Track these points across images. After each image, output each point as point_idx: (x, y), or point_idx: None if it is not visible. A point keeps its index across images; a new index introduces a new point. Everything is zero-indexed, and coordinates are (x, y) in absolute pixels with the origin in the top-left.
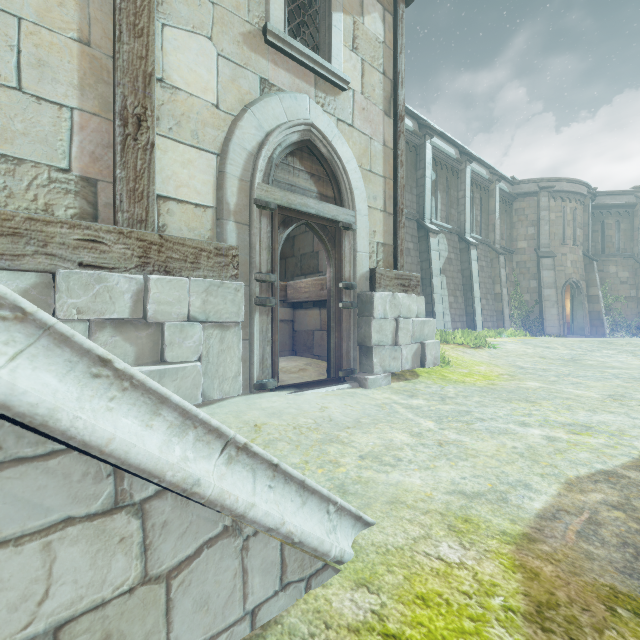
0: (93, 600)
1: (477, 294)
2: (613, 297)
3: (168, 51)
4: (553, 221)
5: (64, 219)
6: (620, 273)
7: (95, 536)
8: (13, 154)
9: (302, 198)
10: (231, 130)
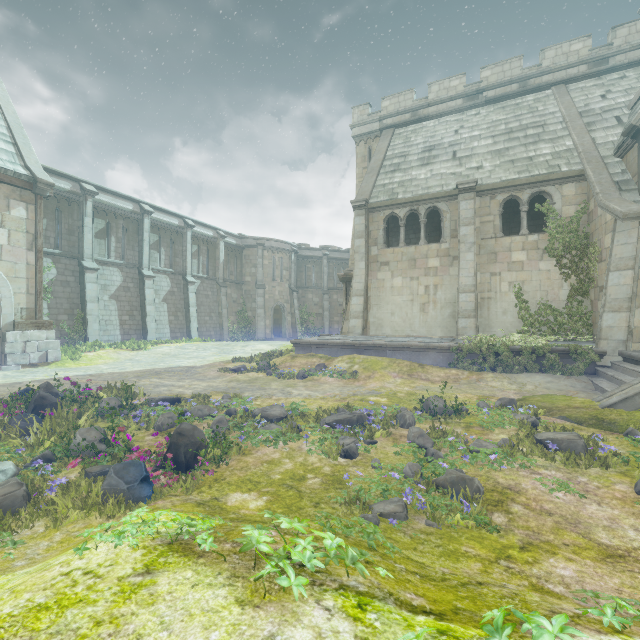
0: None
1: (194, 314)
2: (309, 313)
3: None
4: (267, 265)
5: None
6: (314, 299)
7: None
8: None
9: None
10: None
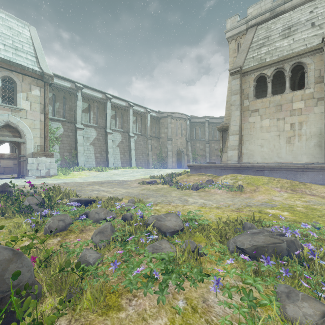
0: None
1: (133, 154)
2: (197, 155)
3: None
4: (173, 127)
5: None
6: (200, 146)
7: None
8: None
9: (4, 137)
10: None
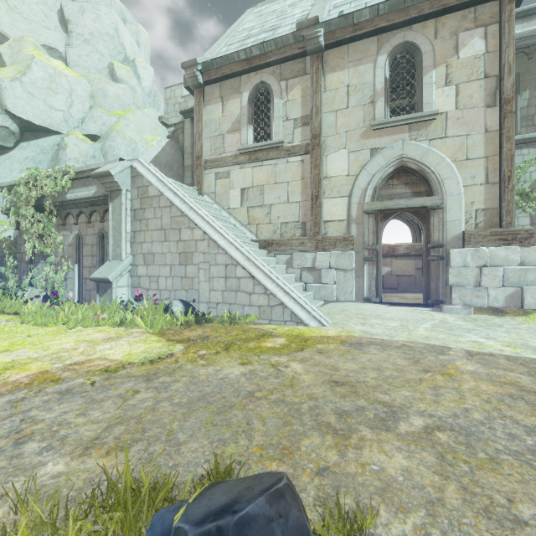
0: (263, 305)
1: None
2: None
3: (328, 164)
4: None
5: (295, 238)
6: None
7: (263, 296)
8: (287, 221)
9: (395, 201)
10: (354, 183)
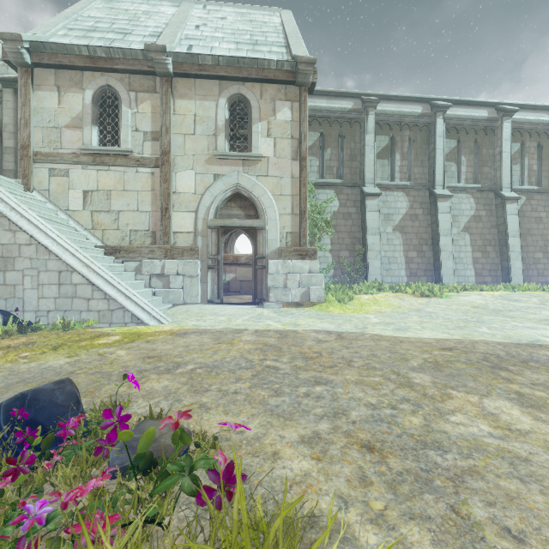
0: (103, 309)
1: (516, 248)
2: None
3: (177, 181)
4: None
5: (145, 246)
6: None
7: (103, 302)
8: (136, 229)
9: (232, 220)
10: (200, 201)
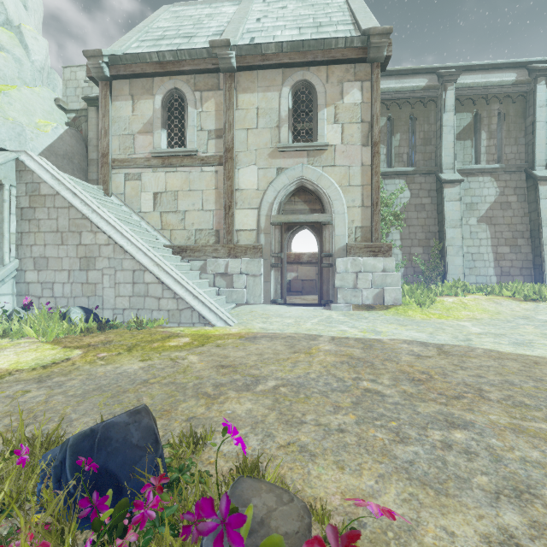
0: (172, 309)
1: None
2: None
3: (240, 178)
4: None
5: (209, 245)
6: None
7: (172, 301)
8: (201, 228)
9: (296, 216)
10: (263, 197)
